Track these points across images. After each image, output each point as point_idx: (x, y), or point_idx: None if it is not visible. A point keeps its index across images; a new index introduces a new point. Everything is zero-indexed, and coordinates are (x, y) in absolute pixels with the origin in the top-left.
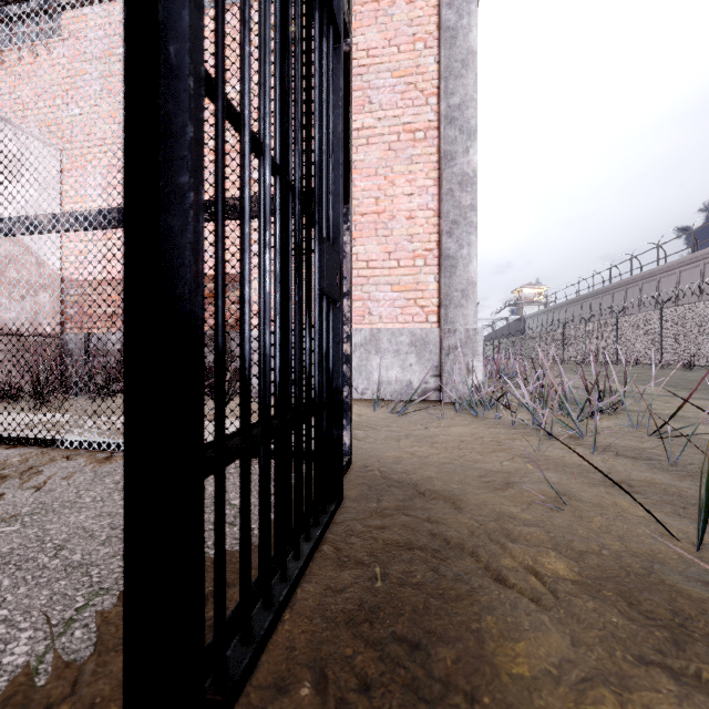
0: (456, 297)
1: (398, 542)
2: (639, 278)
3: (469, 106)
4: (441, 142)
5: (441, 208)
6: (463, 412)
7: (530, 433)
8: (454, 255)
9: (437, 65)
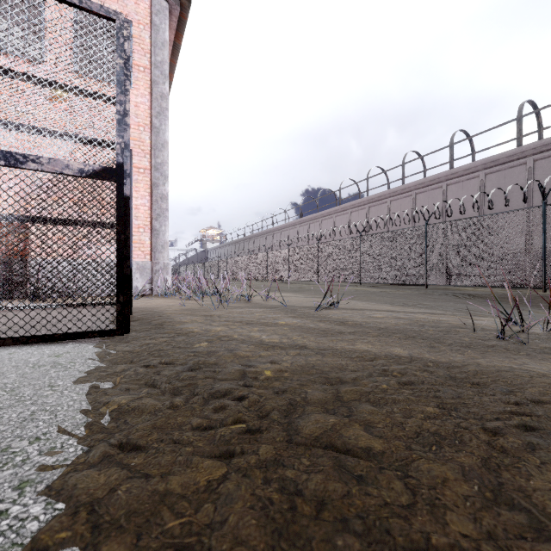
0: (160, 248)
1: (147, 311)
2: (265, 232)
3: (165, 165)
4: (152, 177)
5: (152, 207)
6: (162, 297)
7: (185, 299)
8: (158, 229)
9: (150, 141)
